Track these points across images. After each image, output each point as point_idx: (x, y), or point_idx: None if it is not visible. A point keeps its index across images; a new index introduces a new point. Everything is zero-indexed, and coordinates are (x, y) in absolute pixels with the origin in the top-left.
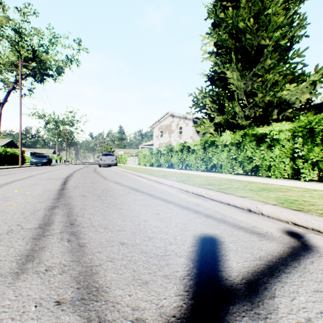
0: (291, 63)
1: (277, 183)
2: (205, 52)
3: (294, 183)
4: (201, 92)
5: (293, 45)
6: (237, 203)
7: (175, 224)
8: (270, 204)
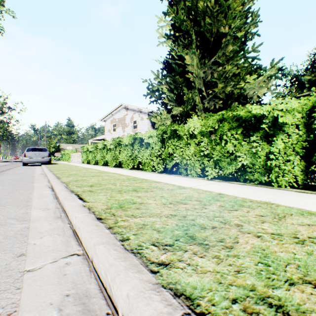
0: (247, 57)
1: None
2: (161, 35)
3: None
4: (157, 77)
5: (247, 41)
6: None
7: None
8: None
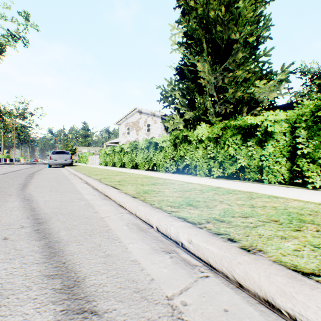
0: (258, 61)
1: (287, 196)
2: (174, 42)
3: (307, 193)
4: (170, 84)
5: (259, 45)
6: (318, 319)
7: None
8: None
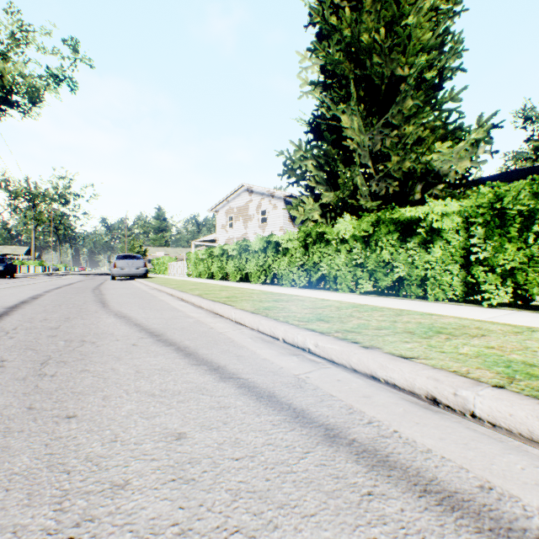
0: (441, 110)
1: (447, 314)
2: (305, 82)
3: (476, 312)
4: (299, 149)
5: (444, 82)
6: (399, 376)
7: (225, 505)
8: (487, 383)
